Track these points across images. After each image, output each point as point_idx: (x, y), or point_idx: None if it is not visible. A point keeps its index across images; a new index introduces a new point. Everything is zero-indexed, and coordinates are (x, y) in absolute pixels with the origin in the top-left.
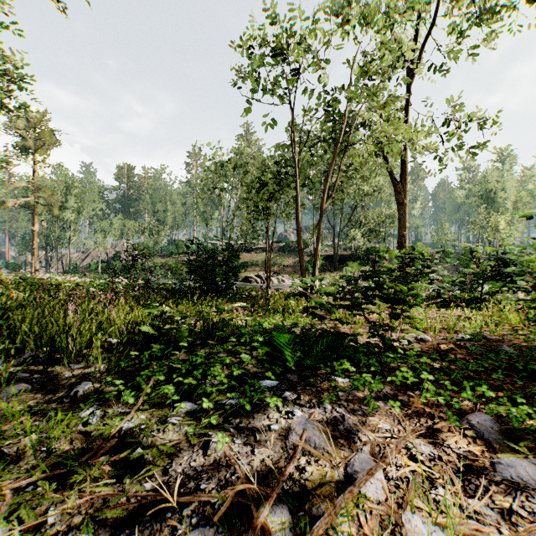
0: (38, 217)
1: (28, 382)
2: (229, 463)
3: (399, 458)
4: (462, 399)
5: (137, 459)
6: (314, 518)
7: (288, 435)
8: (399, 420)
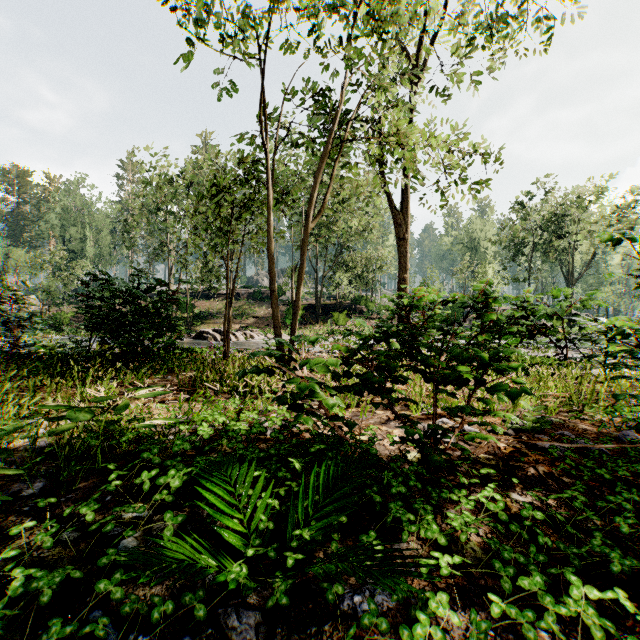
0: None
1: None
2: None
3: None
4: None
5: None
6: None
7: None
8: None
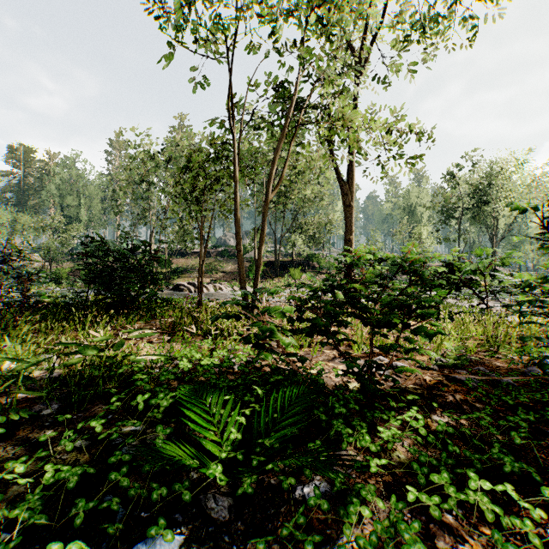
0: None
1: None
2: None
3: None
4: None
5: None
6: None
7: None
8: None
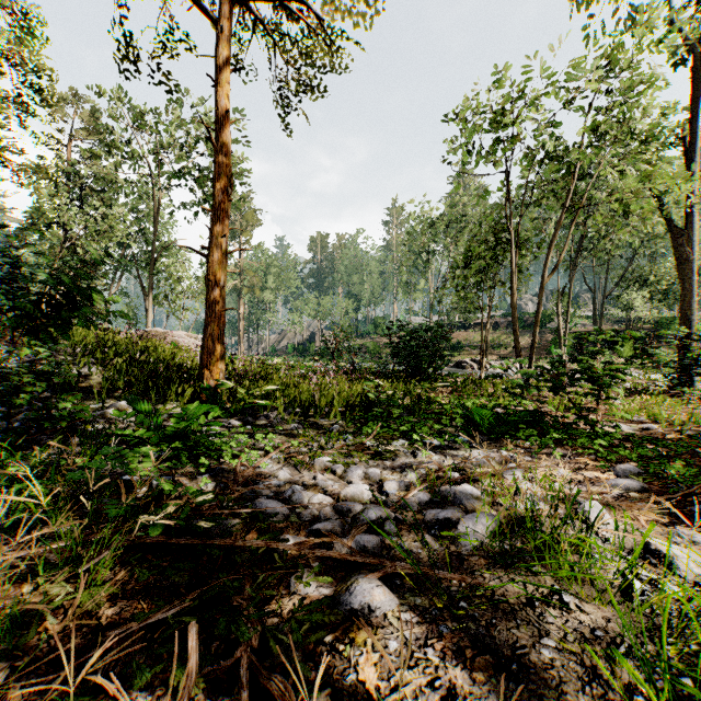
0: (243, 299)
1: (299, 424)
2: (429, 462)
3: (537, 470)
4: (628, 461)
5: (379, 452)
6: (472, 480)
7: (467, 457)
8: (557, 464)
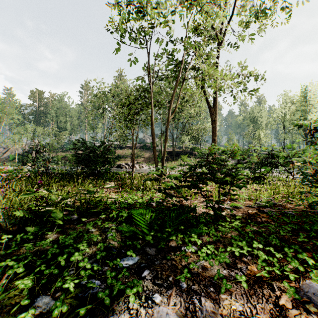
0: None
1: None
2: None
3: None
4: (286, 264)
5: None
6: None
7: None
8: (246, 295)
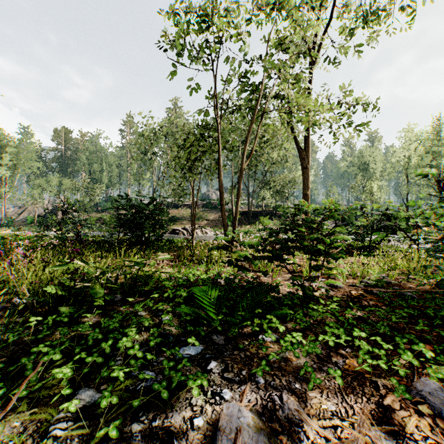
0: None
1: None
2: None
3: None
4: (397, 358)
5: None
6: None
7: (216, 440)
8: (342, 394)
